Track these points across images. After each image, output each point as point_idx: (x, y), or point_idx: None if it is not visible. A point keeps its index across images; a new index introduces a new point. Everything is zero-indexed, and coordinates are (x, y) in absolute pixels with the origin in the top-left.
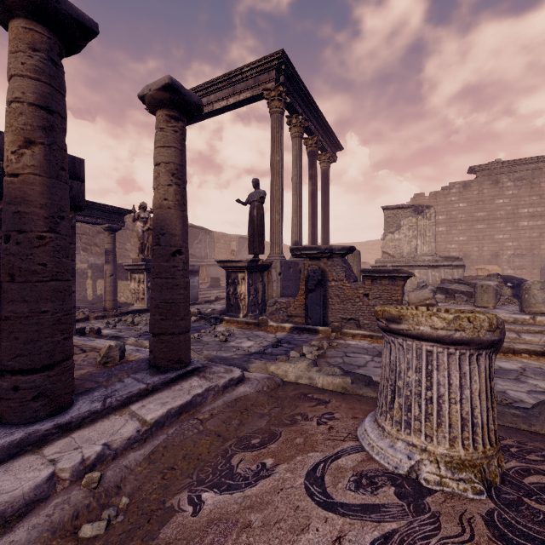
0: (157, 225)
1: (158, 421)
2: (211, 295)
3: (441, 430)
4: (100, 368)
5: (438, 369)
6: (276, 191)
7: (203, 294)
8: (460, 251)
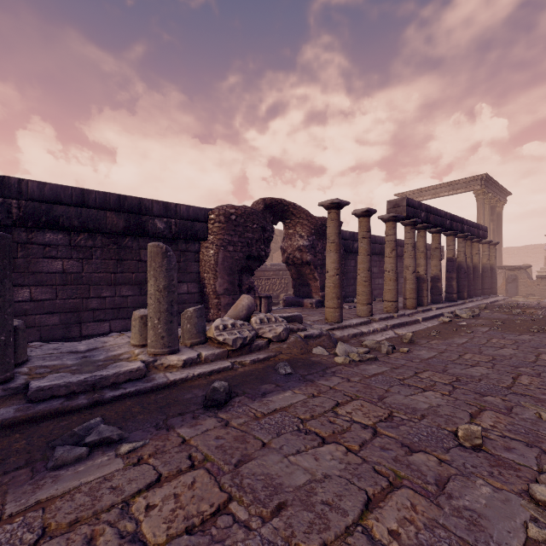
0: (491, 267)
1: (503, 299)
2: None
3: None
4: None
5: None
6: None
7: None
8: None
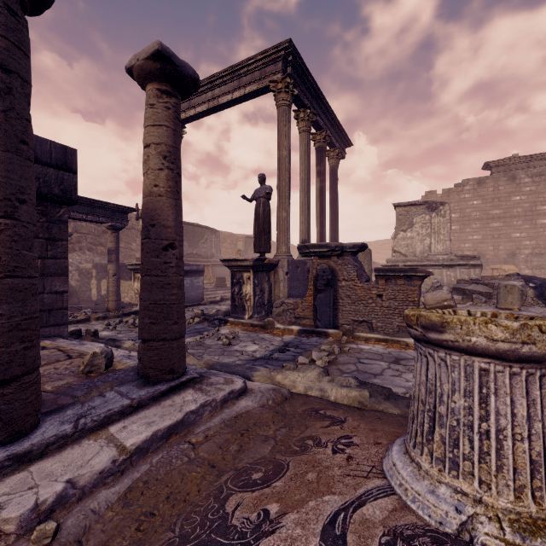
0: (146, 215)
1: (141, 448)
2: (216, 296)
3: (502, 476)
4: (82, 378)
5: (496, 393)
6: (283, 187)
7: (208, 294)
8: (474, 250)
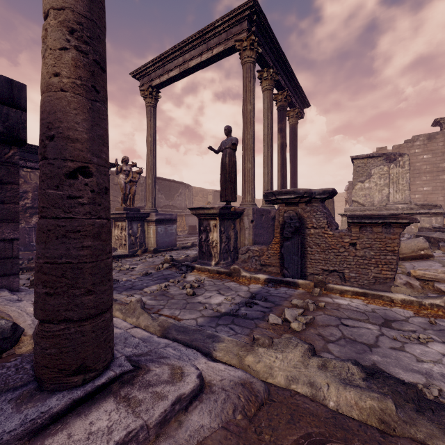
0: (42, 122)
1: None
2: (188, 242)
3: None
4: None
5: None
6: (248, 139)
7: (180, 240)
8: (424, 201)
